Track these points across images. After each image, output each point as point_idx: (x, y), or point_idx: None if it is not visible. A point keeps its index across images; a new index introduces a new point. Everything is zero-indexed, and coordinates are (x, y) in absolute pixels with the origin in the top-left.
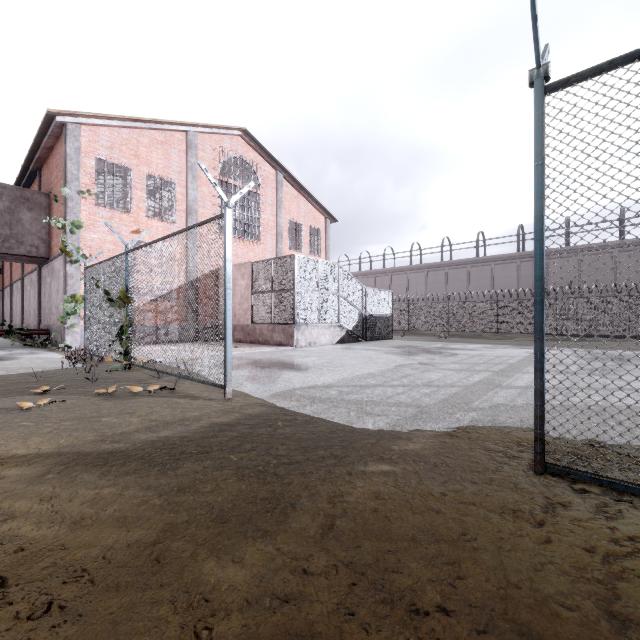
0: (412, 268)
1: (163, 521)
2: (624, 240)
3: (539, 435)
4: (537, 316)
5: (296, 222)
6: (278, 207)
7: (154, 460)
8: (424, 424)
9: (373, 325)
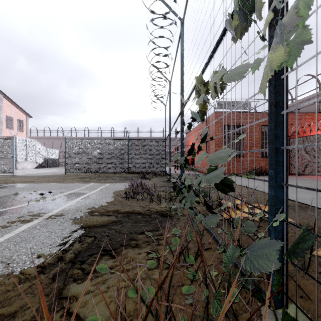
0: (71, 138)
1: (25, 177)
2: (138, 137)
3: (65, 170)
4: (65, 159)
5: (10, 117)
6: (0, 109)
7: (15, 177)
8: (56, 174)
9: (50, 162)
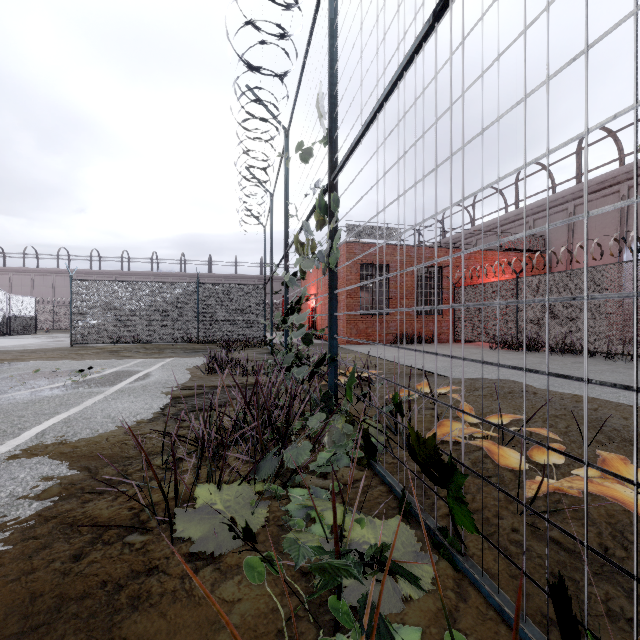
0: (59, 271)
1: None
2: (210, 274)
3: (71, 339)
4: (71, 318)
5: None
6: None
7: None
8: (50, 347)
9: (17, 323)
